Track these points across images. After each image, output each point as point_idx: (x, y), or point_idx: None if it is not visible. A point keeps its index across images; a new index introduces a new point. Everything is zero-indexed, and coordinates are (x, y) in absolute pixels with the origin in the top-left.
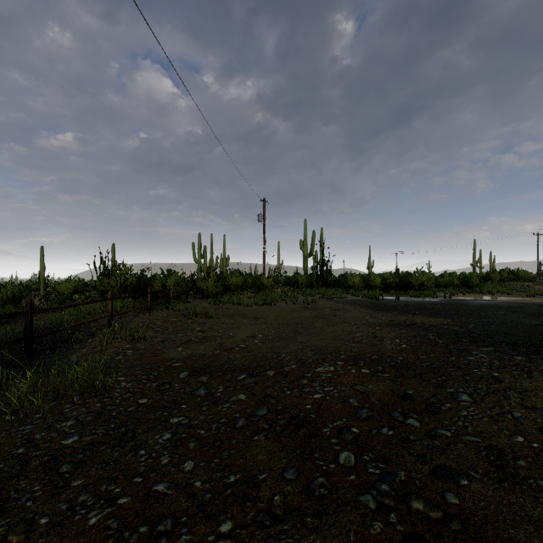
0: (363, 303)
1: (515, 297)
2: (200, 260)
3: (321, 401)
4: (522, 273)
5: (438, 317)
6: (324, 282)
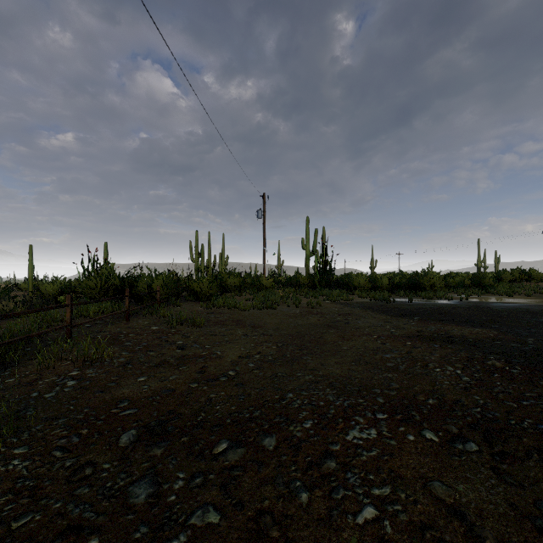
0: (373, 306)
1: (537, 299)
2: (197, 260)
3: None
4: (534, 273)
5: (474, 326)
6: (327, 283)
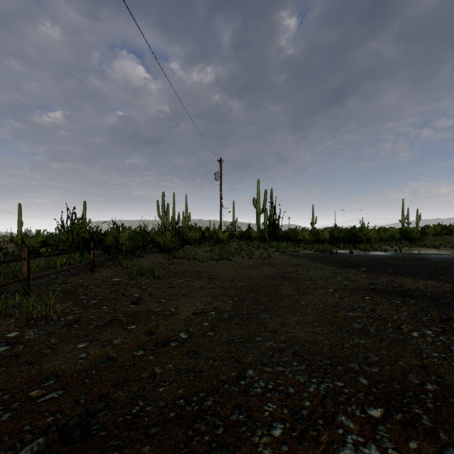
0: (319, 257)
1: None
2: (164, 217)
3: None
4: (453, 228)
5: (423, 279)
6: (276, 236)
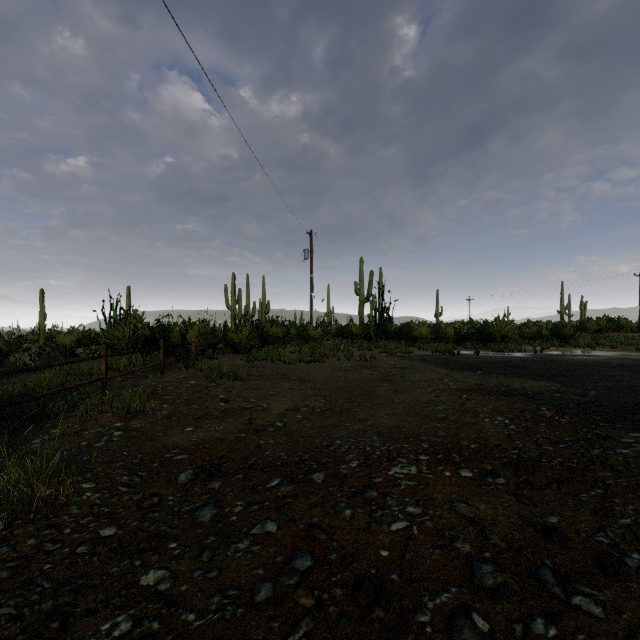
0: (435, 359)
1: (622, 351)
2: (234, 307)
3: (406, 541)
4: (623, 322)
5: (539, 380)
6: (384, 333)
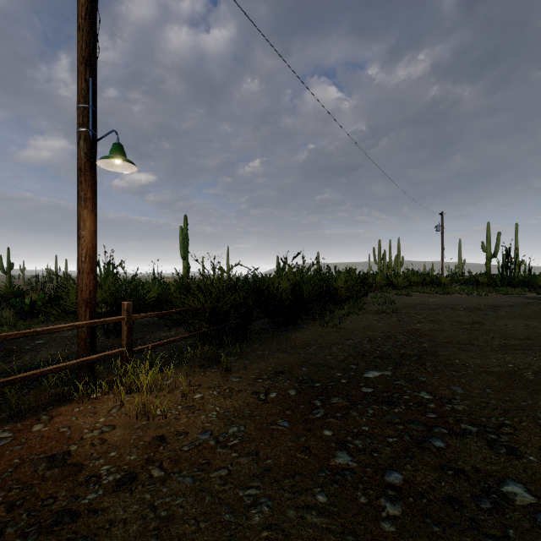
0: (537, 298)
1: None
2: (380, 262)
3: (461, 307)
4: None
5: None
6: (510, 282)
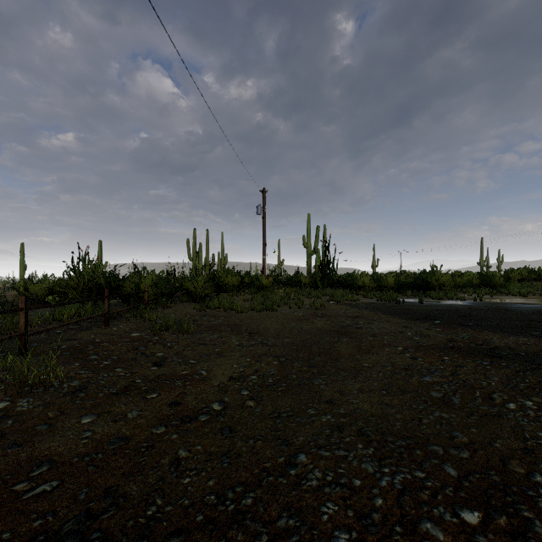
0: (382, 307)
1: None
2: (195, 258)
3: None
4: None
5: (513, 334)
6: (330, 282)
